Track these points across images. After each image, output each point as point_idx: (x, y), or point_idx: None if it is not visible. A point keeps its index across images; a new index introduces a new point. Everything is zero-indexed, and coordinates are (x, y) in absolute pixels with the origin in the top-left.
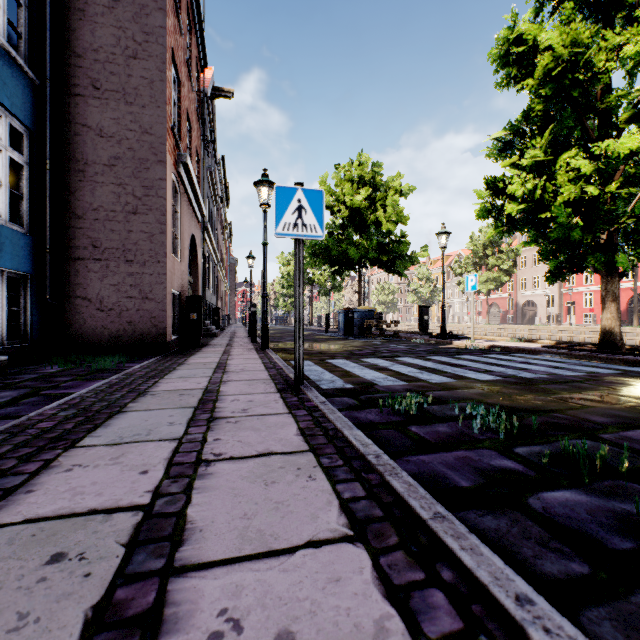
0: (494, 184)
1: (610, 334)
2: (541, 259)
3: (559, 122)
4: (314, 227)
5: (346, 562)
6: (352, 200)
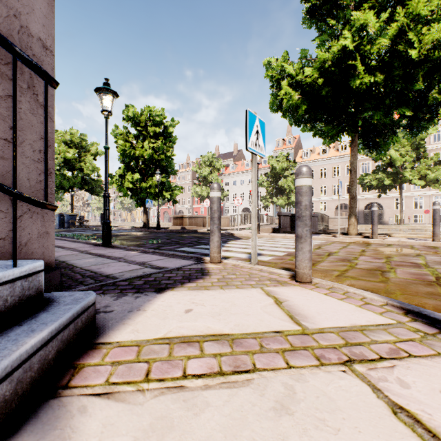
0: (112, 176)
1: (145, 223)
2: (134, 200)
3: (128, 163)
4: None
5: None
6: (65, 155)
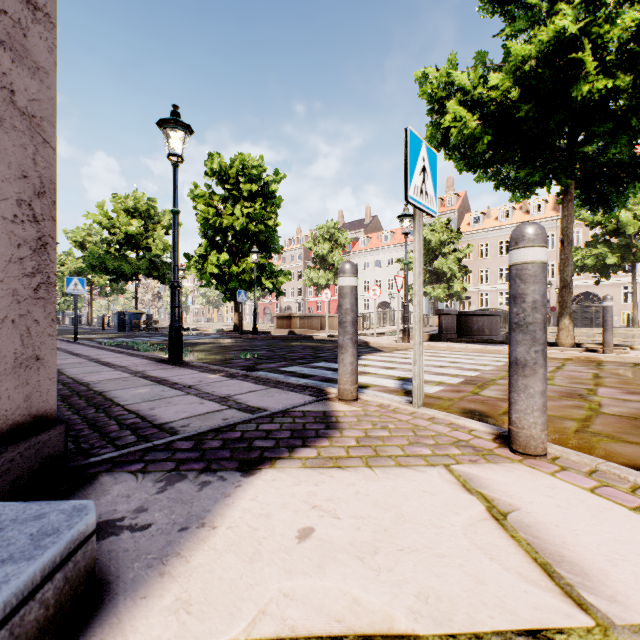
0: (189, 257)
1: (236, 326)
2: (221, 291)
3: (211, 238)
4: (82, 290)
5: (82, 346)
6: (127, 228)
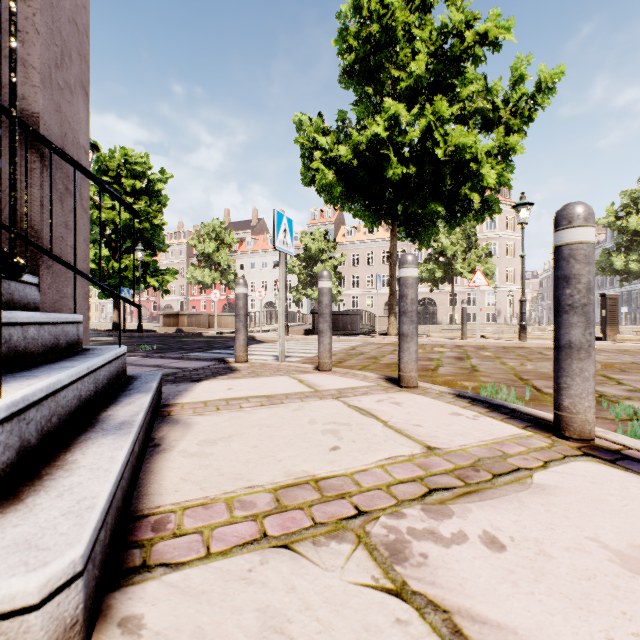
0: None
1: (116, 324)
2: (96, 287)
3: None
4: None
5: None
6: None
